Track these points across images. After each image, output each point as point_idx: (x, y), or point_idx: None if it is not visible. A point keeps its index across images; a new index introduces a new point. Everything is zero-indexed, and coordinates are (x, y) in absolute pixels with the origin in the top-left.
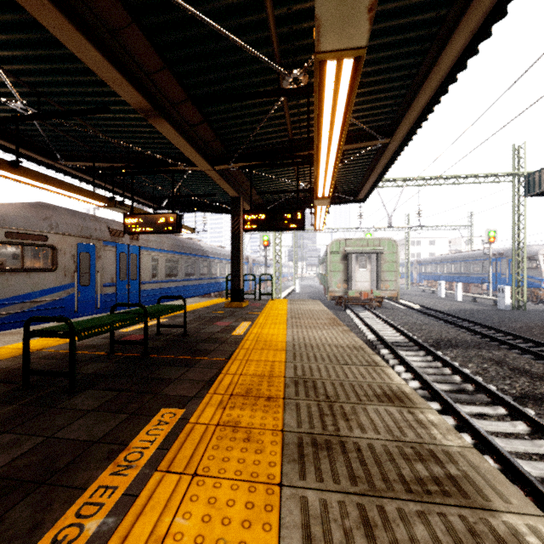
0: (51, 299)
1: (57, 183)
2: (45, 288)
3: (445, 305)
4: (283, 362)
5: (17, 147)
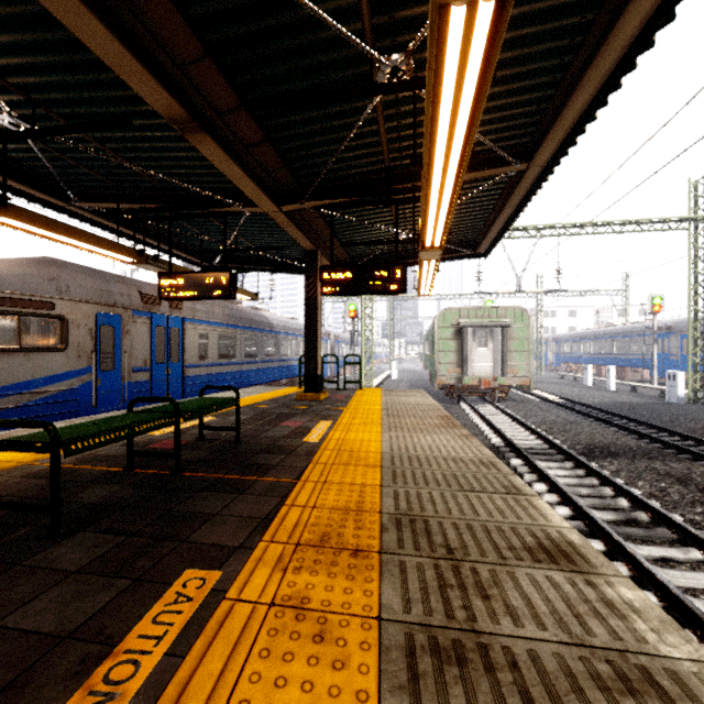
0: (59, 389)
1: (64, 229)
2: (51, 374)
3: (594, 397)
4: (378, 486)
5: (4, 177)
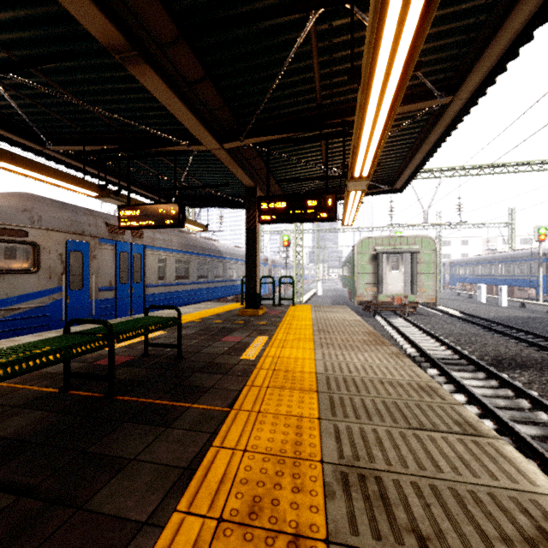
0: (32, 306)
1: (29, 164)
2: (24, 293)
3: (490, 311)
4: (316, 419)
5: None
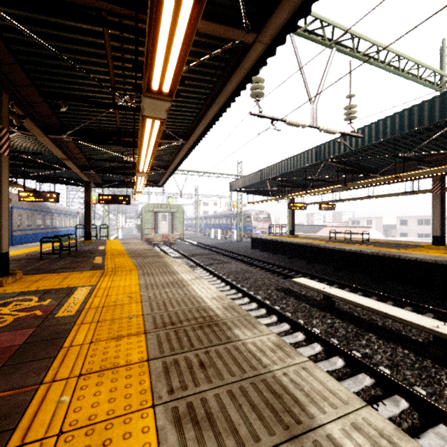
0: None
1: None
2: None
3: (210, 241)
4: (125, 251)
5: None
